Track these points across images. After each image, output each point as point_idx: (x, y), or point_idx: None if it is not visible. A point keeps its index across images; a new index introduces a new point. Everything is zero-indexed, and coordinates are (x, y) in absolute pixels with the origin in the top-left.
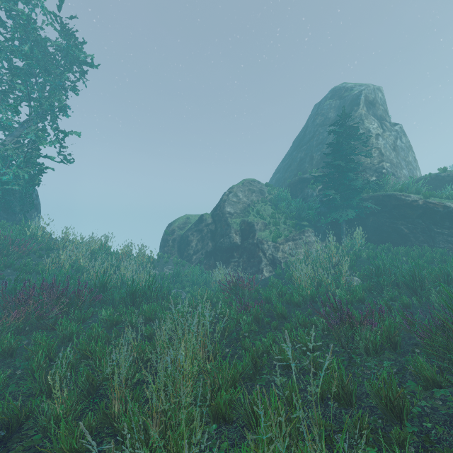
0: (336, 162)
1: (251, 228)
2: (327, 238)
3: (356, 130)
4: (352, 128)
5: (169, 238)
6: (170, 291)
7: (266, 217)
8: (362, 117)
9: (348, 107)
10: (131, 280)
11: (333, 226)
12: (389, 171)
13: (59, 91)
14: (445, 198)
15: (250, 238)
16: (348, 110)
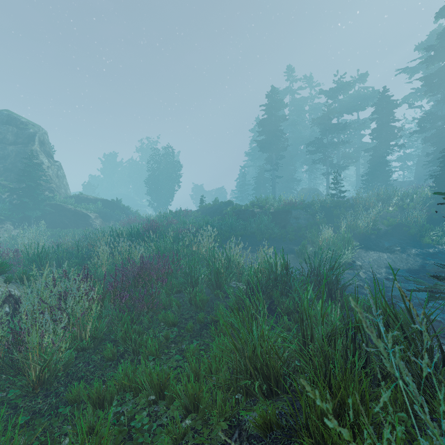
0: (29, 183)
1: None
2: (22, 227)
3: (40, 166)
4: (37, 164)
5: None
6: None
7: None
8: (38, 152)
9: (26, 139)
10: None
11: (25, 219)
12: (56, 190)
13: None
14: (82, 208)
15: None
16: (26, 141)
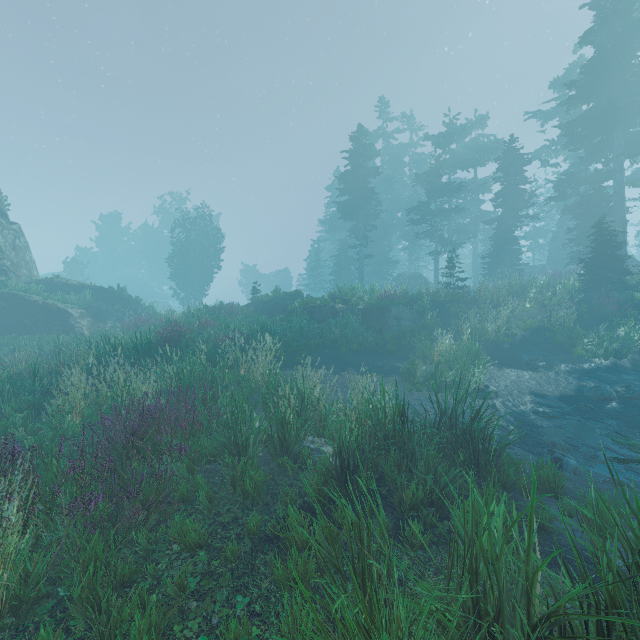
0: None
1: None
2: None
3: None
4: None
5: None
6: None
7: None
8: None
9: None
10: None
11: None
12: (11, 270)
13: None
14: (58, 300)
15: None
16: None
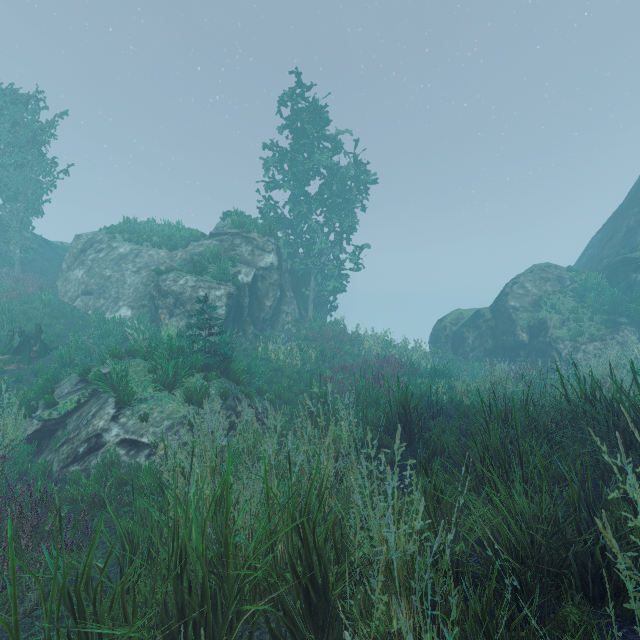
0: None
1: (542, 325)
2: None
3: None
4: None
5: (441, 334)
6: (459, 376)
7: (564, 312)
8: None
9: None
10: (425, 365)
11: None
12: None
13: (351, 212)
14: None
15: (541, 336)
16: None
